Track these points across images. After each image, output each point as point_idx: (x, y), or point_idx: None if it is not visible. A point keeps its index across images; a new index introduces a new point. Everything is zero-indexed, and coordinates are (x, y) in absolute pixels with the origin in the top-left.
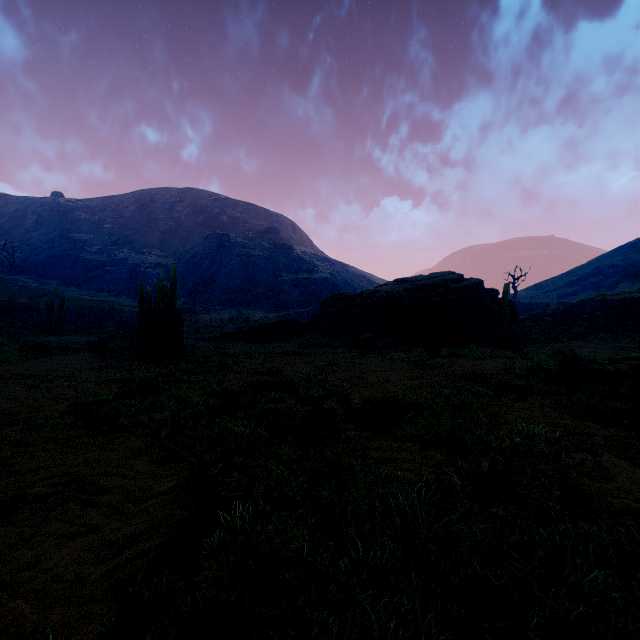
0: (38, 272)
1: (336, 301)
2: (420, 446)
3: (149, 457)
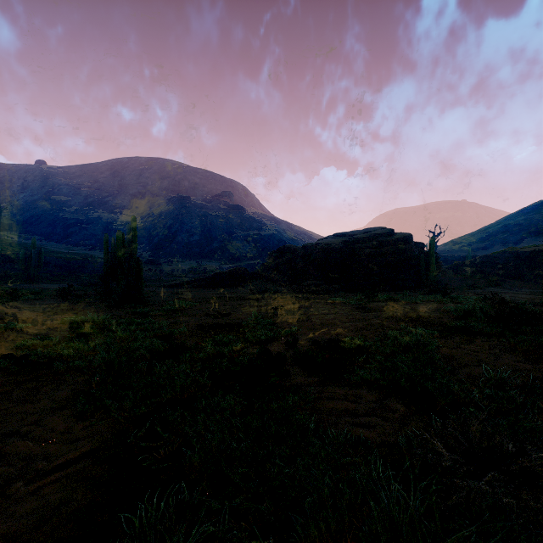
0: (22, 229)
1: (282, 253)
2: (377, 394)
3: (72, 410)
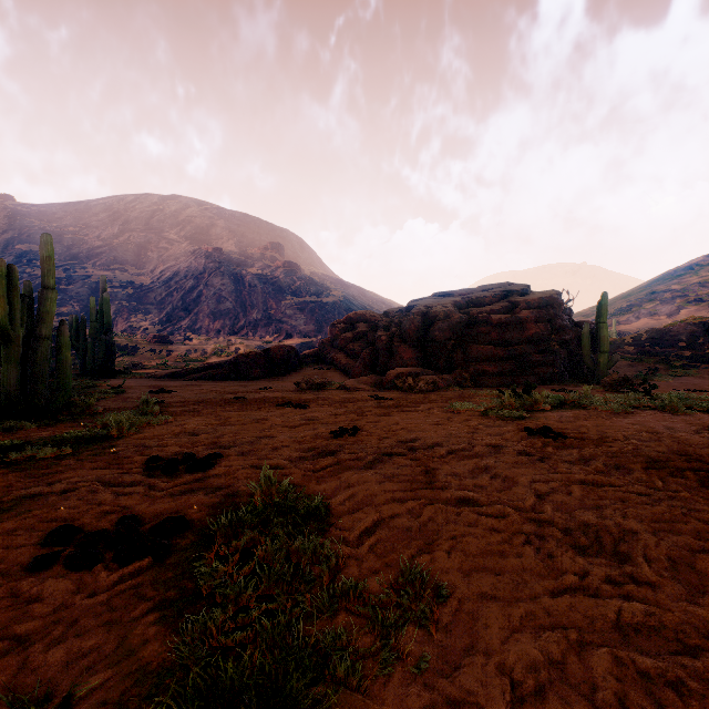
0: None
1: (352, 323)
2: None
3: None
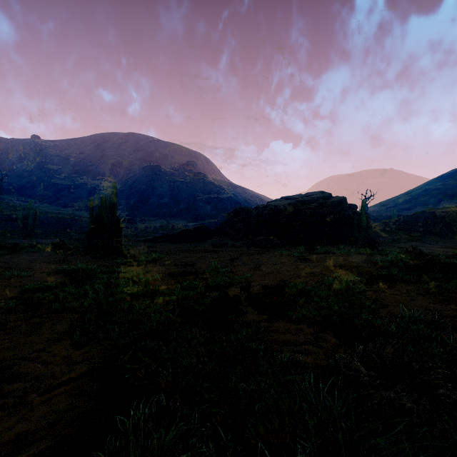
0: (20, 193)
1: (238, 213)
2: (314, 328)
3: (70, 340)
